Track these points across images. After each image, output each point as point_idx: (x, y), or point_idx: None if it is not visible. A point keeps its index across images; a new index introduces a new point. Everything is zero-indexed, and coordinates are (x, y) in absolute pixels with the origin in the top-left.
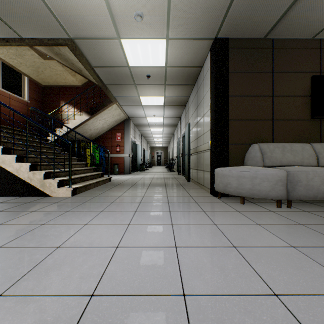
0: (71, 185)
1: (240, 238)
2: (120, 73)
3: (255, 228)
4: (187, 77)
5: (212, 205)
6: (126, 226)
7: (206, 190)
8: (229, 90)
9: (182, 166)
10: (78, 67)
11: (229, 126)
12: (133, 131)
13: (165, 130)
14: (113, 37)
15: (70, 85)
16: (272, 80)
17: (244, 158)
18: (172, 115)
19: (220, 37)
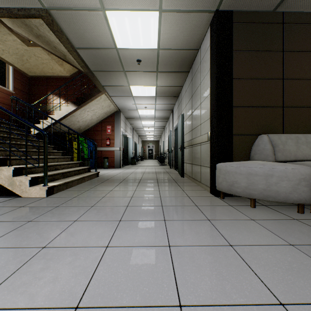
0: (46, 183)
1: (280, 278)
2: (107, 57)
3: (292, 254)
4: (181, 63)
5: (217, 210)
6: (103, 251)
7: (204, 188)
8: (232, 71)
9: (174, 160)
10: (61, 50)
11: (232, 114)
12: (124, 124)
13: (156, 123)
14: (96, 7)
15: (58, 75)
16: (282, 60)
17: (250, 151)
18: (164, 107)
19: (223, 9)
